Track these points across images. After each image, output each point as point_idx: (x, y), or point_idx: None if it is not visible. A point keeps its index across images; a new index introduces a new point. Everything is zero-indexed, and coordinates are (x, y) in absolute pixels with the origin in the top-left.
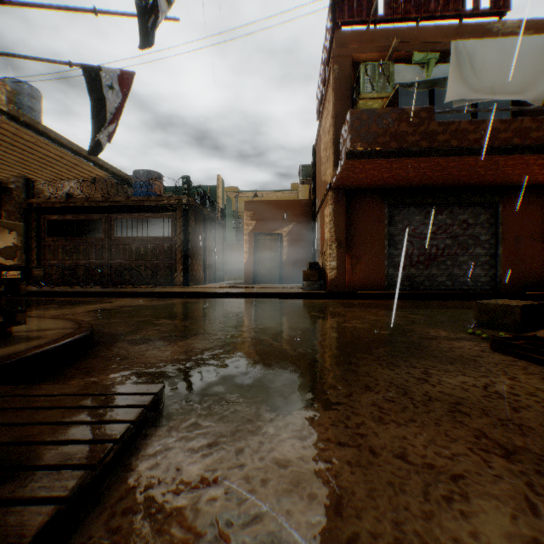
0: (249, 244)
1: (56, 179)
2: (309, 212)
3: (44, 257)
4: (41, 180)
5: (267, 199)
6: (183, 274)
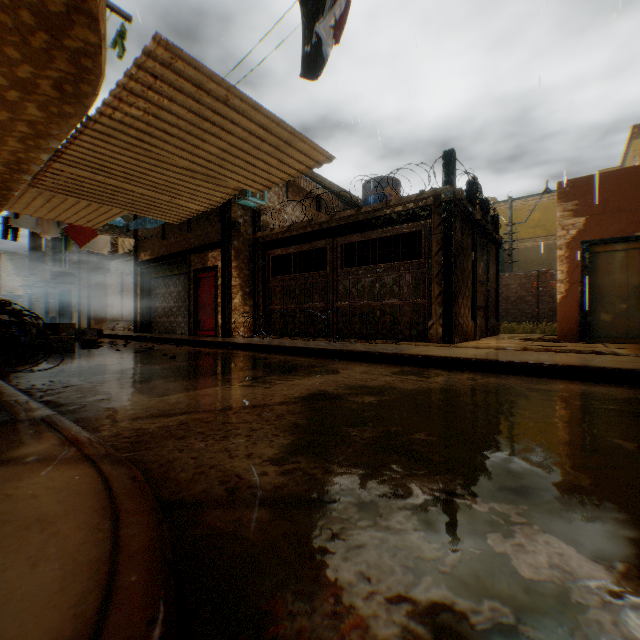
0: (567, 264)
1: (268, 187)
2: None
3: (268, 301)
4: (266, 212)
5: (549, 205)
6: (442, 323)
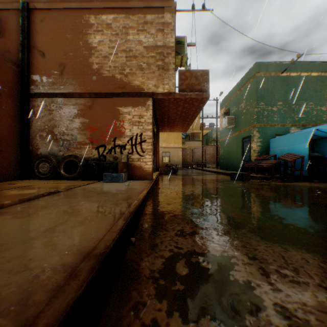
0: None
1: None
2: (18, 84)
3: None
4: None
5: None
6: None
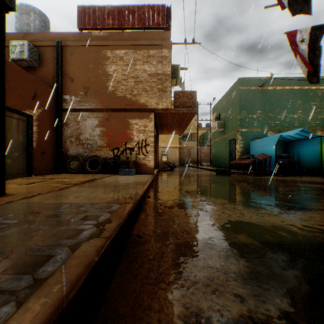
0: None
1: None
2: (55, 102)
3: None
4: None
5: None
6: None
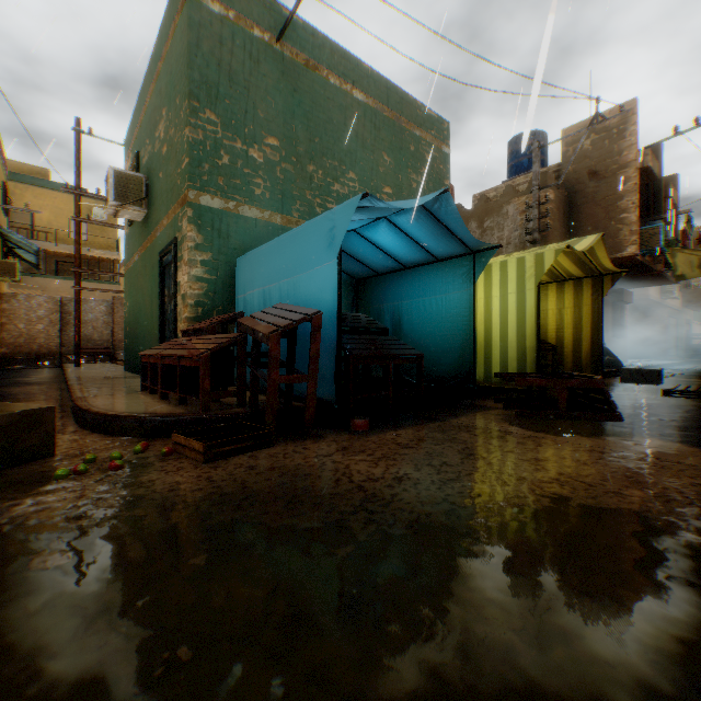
0: None
1: None
2: None
3: None
4: None
5: None
6: None
